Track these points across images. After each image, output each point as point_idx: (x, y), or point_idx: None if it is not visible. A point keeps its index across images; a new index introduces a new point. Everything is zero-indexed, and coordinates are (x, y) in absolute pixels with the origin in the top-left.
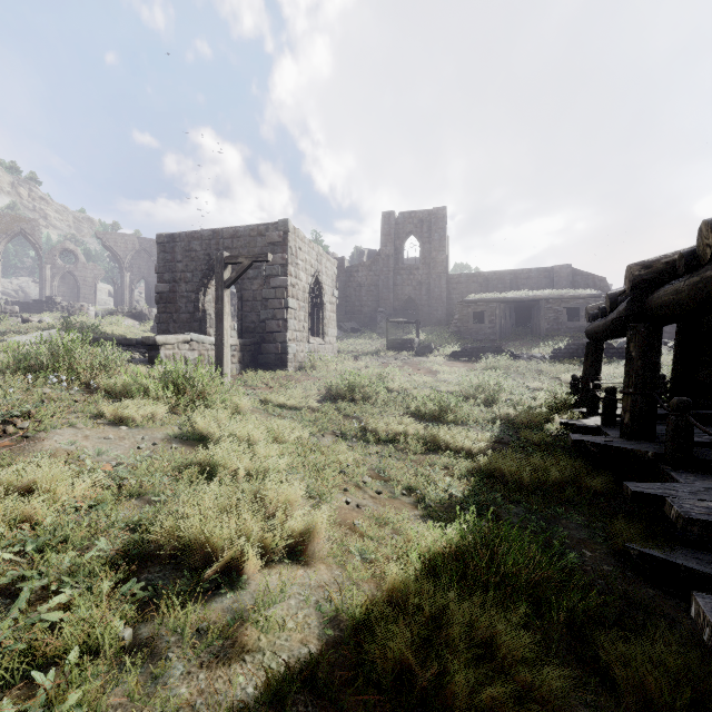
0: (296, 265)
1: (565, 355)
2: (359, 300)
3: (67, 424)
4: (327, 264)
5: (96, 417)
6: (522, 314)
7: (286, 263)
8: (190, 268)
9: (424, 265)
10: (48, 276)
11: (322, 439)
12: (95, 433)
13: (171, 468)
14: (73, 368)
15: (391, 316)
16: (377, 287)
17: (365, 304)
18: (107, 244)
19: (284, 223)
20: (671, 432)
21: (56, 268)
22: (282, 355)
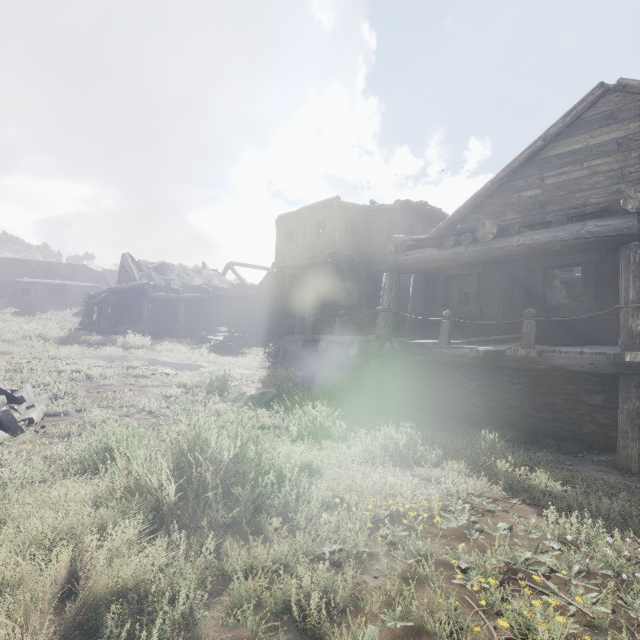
0: None
1: (80, 314)
2: None
3: None
4: None
5: None
6: (55, 290)
7: None
8: None
9: None
10: None
11: None
12: None
13: None
14: None
15: None
16: None
17: None
18: None
19: None
20: (92, 324)
21: None
22: None
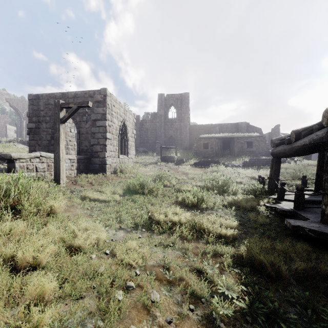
0: (111, 114)
1: (249, 164)
2: (147, 137)
3: None
4: (130, 116)
5: None
6: (224, 144)
7: (105, 112)
8: (48, 114)
9: (178, 120)
10: None
11: (119, 231)
12: None
13: None
14: None
15: (162, 145)
16: (156, 130)
17: (150, 139)
18: (12, 105)
19: (104, 90)
20: None
21: None
22: (103, 165)
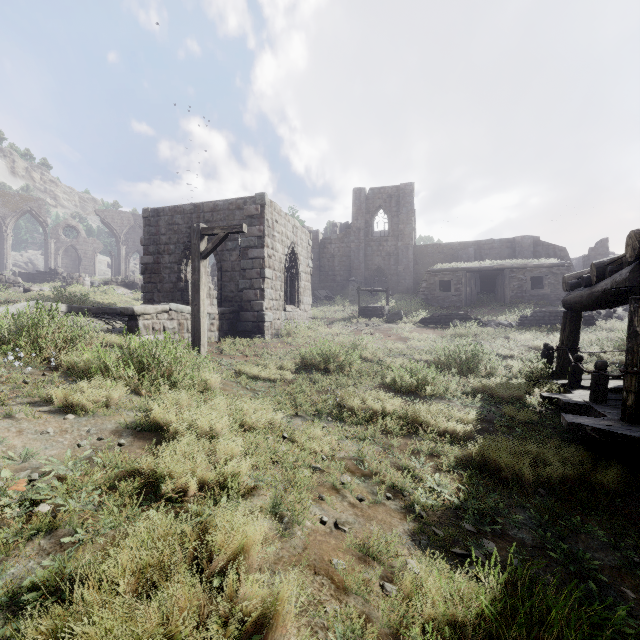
0: (272, 237)
1: (532, 322)
2: (332, 270)
3: (3, 414)
4: (302, 236)
5: (43, 402)
6: (485, 282)
7: (263, 235)
8: (173, 241)
9: (392, 237)
10: (53, 249)
11: (295, 418)
12: (33, 425)
13: (109, 478)
14: (39, 343)
15: (361, 284)
16: (349, 258)
17: (338, 273)
18: (105, 220)
19: (261, 196)
20: None
21: (60, 242)
22: (259, 323)
